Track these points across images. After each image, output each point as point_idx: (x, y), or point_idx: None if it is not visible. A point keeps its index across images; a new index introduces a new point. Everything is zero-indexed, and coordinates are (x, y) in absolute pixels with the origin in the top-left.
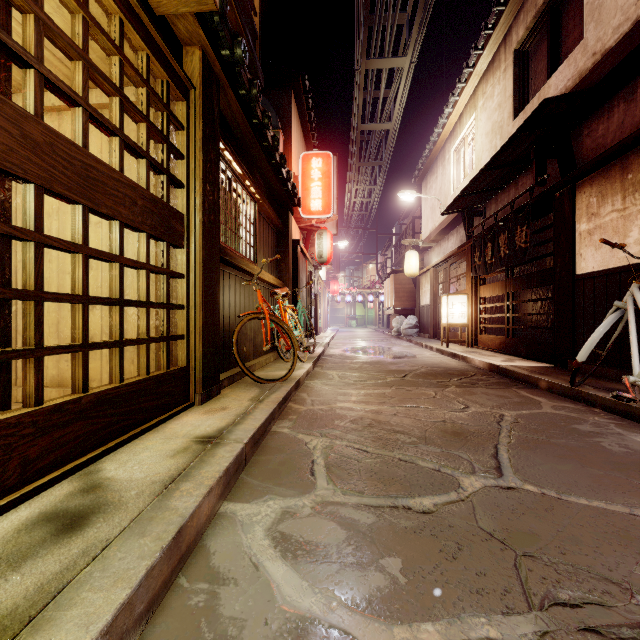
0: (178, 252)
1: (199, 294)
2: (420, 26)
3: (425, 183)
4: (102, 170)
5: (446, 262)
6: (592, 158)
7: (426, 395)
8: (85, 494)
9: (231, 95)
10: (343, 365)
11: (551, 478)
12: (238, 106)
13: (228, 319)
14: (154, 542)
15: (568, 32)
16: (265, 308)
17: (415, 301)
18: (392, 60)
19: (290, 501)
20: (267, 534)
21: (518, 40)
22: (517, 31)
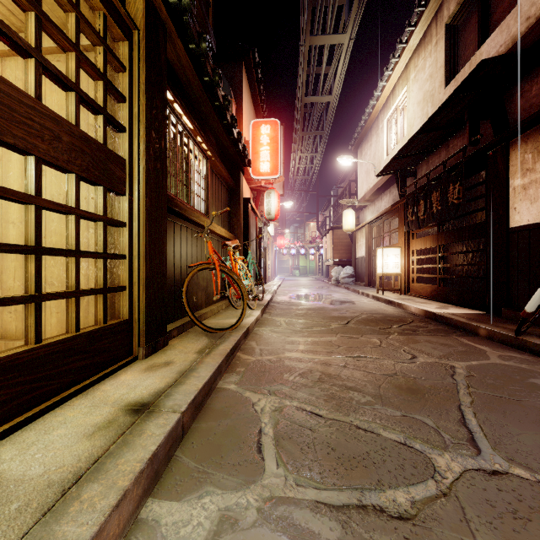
0: (119, 199)
1: (143, 244)
2: (359, 4)
3: (360, 150)
4: (7, 91)
5: (380, 219)
6: (525, 117)
7: (372, 343)
8: None
9: (180, 46)
10: (290, 311)
11: (538, 456)
12: (187, 59)
13: (179, 269)
14: None
15: (499, 3)
16: (215, 259)
17: (351, 253)
18: (333, 37)
19: (231, 497)
20: None
21: (449, 15)
22: (448, 6)
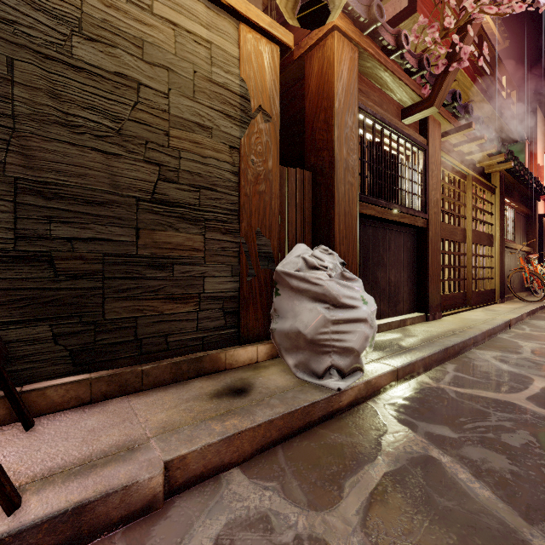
0: (490, 248)
1: (498, 263)
2: None
3: None
4: (481, 234)
5: None
6: None
7: None
8: (489, 309)
9: (508, 176)
10: None
11: None
12: (511, 177)
13: None
14: (517, 314)
15: None
16: (525, 266)
17: None
18: None
19: None
20: (544, 323)
21: None
22: None
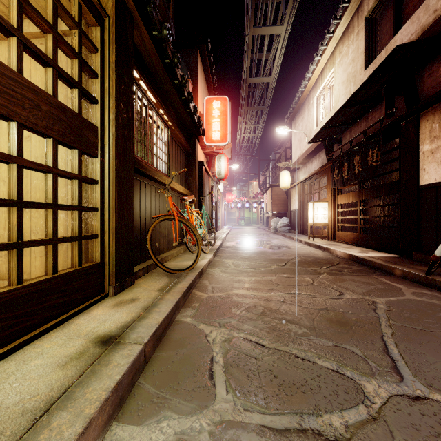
0: (93, 161)
1: (112, 198)
2: (294, 1)
3: (294, 122)
4: None
5: (311, 178)
6: (433, 94)
7: (305, 282)
8: None
9: (144, 32)
10: (236, 255)
11: None
12: (151, 44)
13: (144, 220)
14: None
15: None
16: (174, 211)
17: (287, 207)
18: (272, 28)
19: (186, 421)
20: None
21: (369, 9)
22: (368, 2)
